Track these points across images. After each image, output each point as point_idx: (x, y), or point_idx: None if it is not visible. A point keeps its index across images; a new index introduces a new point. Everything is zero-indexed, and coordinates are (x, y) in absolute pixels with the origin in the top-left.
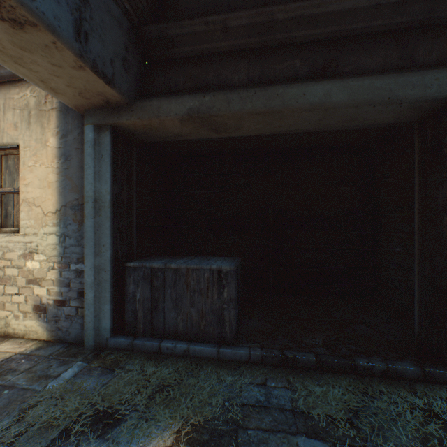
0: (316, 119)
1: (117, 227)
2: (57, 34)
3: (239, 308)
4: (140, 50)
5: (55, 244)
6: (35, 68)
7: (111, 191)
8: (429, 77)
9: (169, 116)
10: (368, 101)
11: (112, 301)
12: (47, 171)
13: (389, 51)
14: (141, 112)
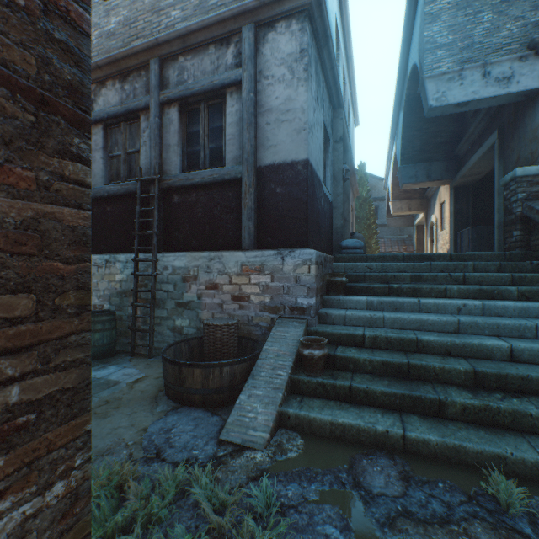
0: (487, 161)
1: (458, 220)
2: (422, 182)
3: (476, 243)
4: (453, 161)
5: (448, 230)
6: (428, 185)
7: (453, 209)
8: (487, 142)
9: (457, 180)
10: (480, 157)
11: (453, 245)
12: (447, 206)
13: (488, 132)
14: (454, 181)
